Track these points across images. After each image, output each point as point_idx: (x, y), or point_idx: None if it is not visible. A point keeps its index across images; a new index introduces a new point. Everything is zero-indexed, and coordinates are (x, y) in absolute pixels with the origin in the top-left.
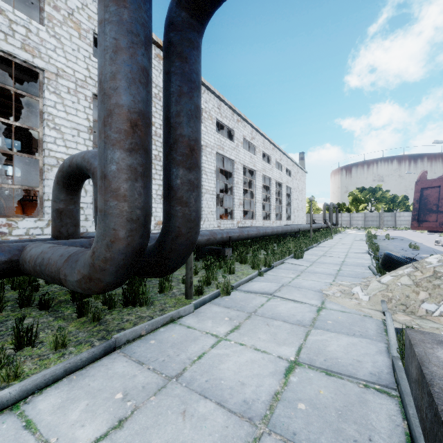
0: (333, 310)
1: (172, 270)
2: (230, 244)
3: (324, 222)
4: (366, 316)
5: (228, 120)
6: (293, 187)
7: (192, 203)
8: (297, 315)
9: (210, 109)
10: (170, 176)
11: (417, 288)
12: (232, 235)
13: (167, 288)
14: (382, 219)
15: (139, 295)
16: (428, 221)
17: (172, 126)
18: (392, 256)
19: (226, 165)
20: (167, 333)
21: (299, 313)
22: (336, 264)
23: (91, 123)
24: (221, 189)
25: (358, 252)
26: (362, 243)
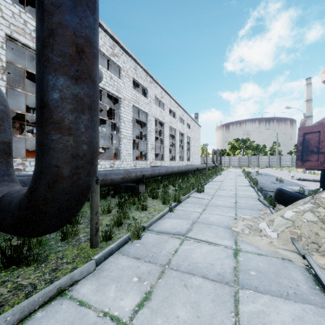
0: (249, 253)
1: (55, 227)
2: (143, 181)
3: (213, 163)
4: (285, 260)
5: (143, 80)
6: (191, 137)
7: (81, 130)
8: (216, 264)
9: (128, 68)
10: (43, 86)
11: (324, 225)
12: (145, 173)
13: (70, 234)
14: (250, 160)
15: (33, 246)
16: (310, 160)
17: (45, 9)
18: (286, 191)
19: (141, 117)
20: (43, 322)
21: (217, 260)
22: (231, 197)
23: (4, 63)
24: (137, 137)
25: (244, 186)
26: (242, 178)
